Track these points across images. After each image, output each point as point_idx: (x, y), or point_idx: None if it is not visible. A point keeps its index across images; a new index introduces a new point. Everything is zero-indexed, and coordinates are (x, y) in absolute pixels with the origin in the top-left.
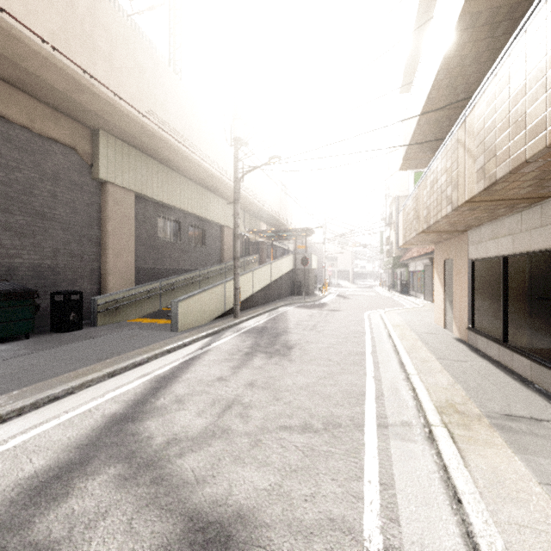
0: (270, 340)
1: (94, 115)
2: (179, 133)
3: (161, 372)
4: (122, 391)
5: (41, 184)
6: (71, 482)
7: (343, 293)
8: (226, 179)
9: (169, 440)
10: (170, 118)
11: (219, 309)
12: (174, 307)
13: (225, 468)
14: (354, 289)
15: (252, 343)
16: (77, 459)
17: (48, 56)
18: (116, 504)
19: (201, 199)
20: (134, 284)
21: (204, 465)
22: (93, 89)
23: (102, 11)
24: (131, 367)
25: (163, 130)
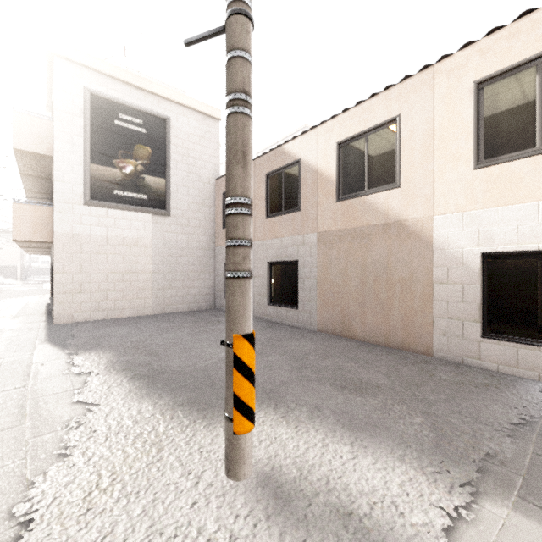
0: None
1: None
2: None
3: None
4: None
5: None
6: None
7: None
8: None
9: None
10: None
11: None
12: None
13: None
14: (18, 285)
15: None
16: None
17: None
18: None
19: None
20: None
21: None
22: None
23: None
24: None
25: None
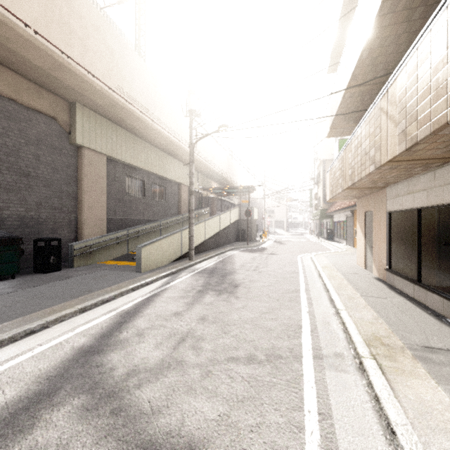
0: (219, 279)
1: (71, 90)
2: (143, 106)
3: (125, 308)
4: (91, 325)
5: (26, 148)
6: (38, 413)
7: (280, 239)
8: (183, 145)
9: (129, 371)
10: (135, 93)
11: (177, 253)
12: (138, 252)
13: (178, 399)
14: (288, 236)
15: (204, 282)
16: (45, 390)
17: (31, 38)
18: (77, 436)
19: (162, 161)
20: (106, 232)
21: (160, 395)
22: (70, 67)
23: (78, 2)
24: (100, 303)
25: (129, 103)
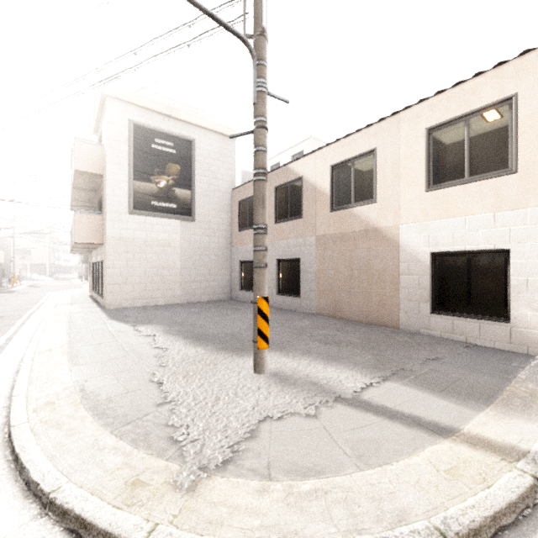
0: None
1: None
2: None
3: None
4: None
5: None
6: None
7: (36, 284)
8: None
9: None
10: None
11: None
12: None
13: None
14: (50, 281)
15: None
16: None
17: None
18: None
19: None
20: None
21: None
22: None
23: None
24: None
25: None
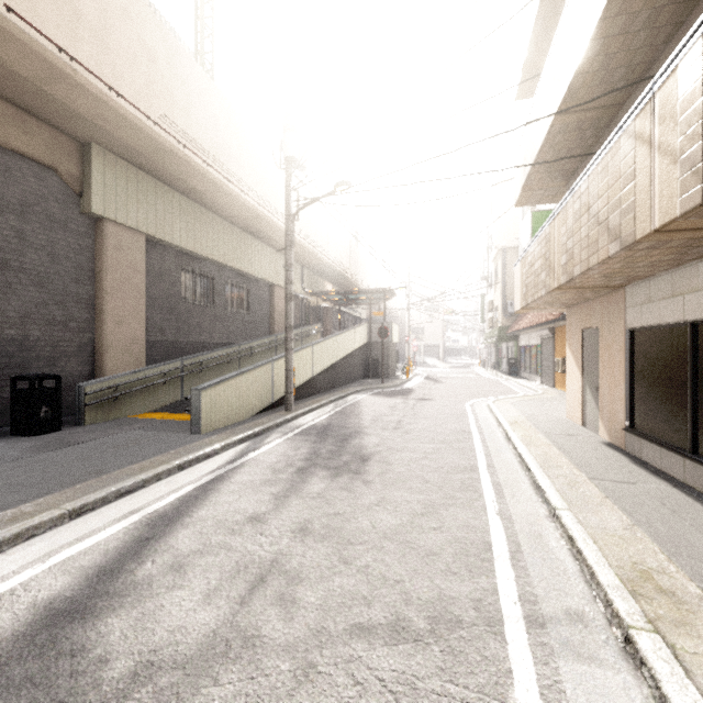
0: (336, 446)
1: (81, 120)
2: (209, 152)
3: (160, 506)
4: (85, 546)
5: (1, 218)
6: None
7: (433, 374)
8: (277, 220)
9: (138, 667)
10: (195, 130)
11: (265, 399)
12: (195, 398)
13: None
14: (446, 370)
15: (309, 452)
16: None
17: None
18: None
19: (243, 247)
20: (146, 364)
21: None
22: (75, 77)
23: None
24: (113, 497)
25: (184, 146)
